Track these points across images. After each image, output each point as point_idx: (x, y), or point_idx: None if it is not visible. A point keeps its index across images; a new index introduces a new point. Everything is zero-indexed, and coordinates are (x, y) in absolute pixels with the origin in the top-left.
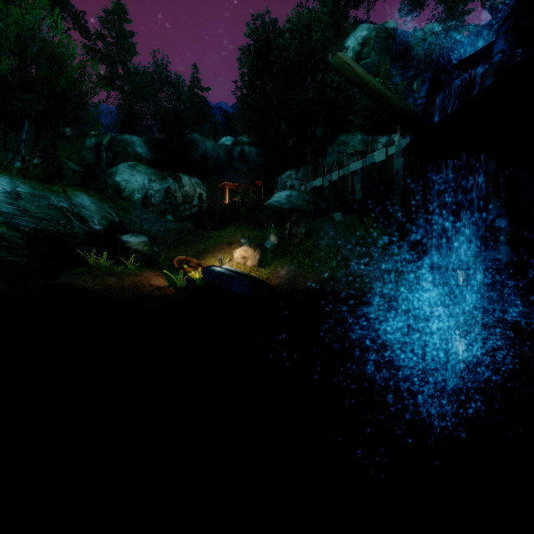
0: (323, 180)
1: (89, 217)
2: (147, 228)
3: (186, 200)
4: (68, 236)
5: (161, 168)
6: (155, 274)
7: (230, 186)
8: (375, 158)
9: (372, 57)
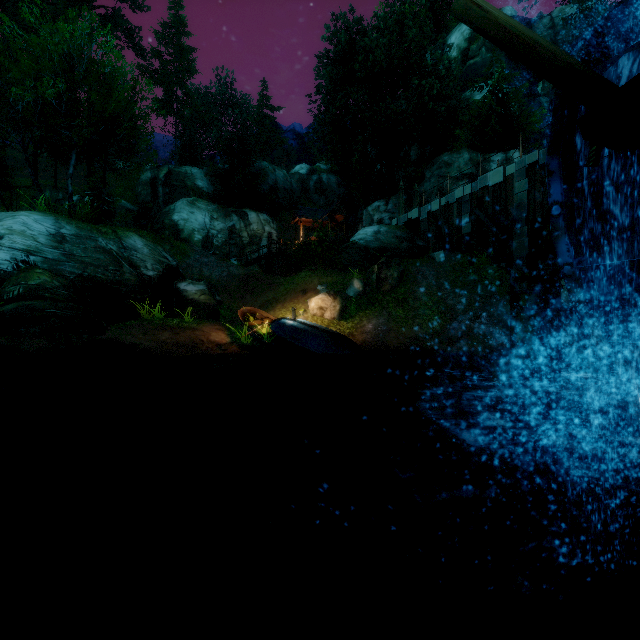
0: (420, 211)
1: (141, 261)
2: (207, 273)
3: (253, 241)
4: (117, 284)
5: (224, 203)
6: (215, 328)
7: (305, 223)
8: (489, 180)
9: (483, 55)
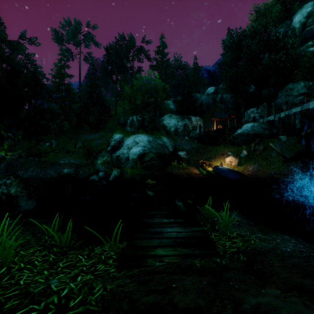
0: (274, 117)
1: (168, 146)
2: (184, 147)
3: (193, 128)
4: (164, 154)
5: (181, 114)
6: (193, 168)
7: (216, 119)
8: (309, 106)
9: None
